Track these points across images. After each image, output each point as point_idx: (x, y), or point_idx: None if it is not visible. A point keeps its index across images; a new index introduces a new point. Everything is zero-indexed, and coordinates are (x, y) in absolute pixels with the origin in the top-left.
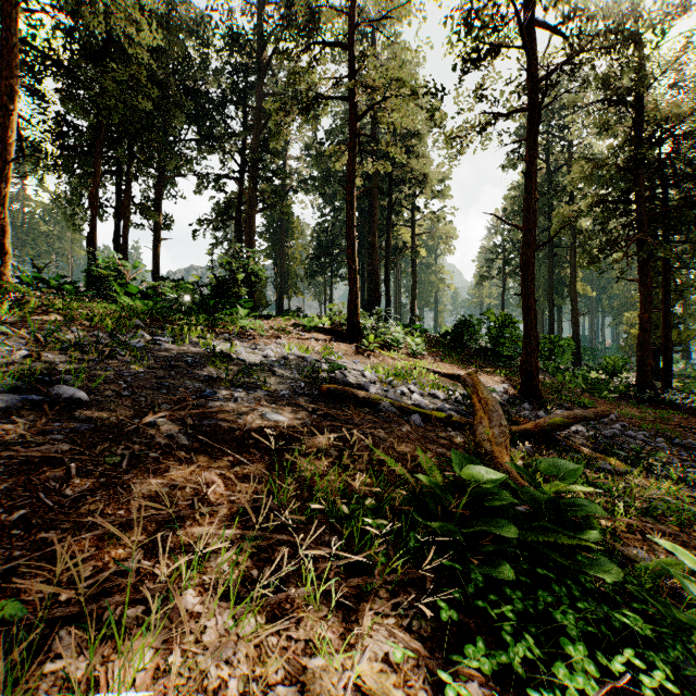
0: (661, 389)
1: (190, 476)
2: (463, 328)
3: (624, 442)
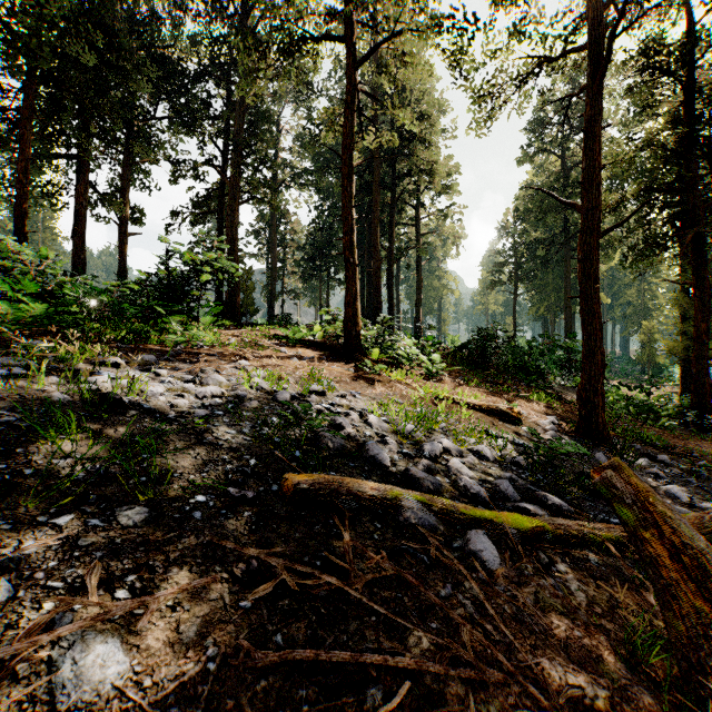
0: None
1: None
2: (486, 340)
3: None
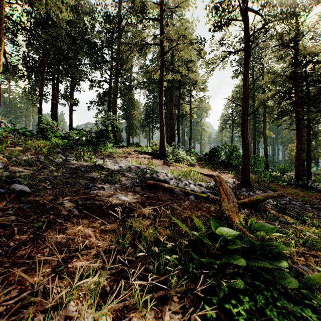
0: (306, 180)
1: (78, 233)
2: (214, 152)
3: (291, 207)
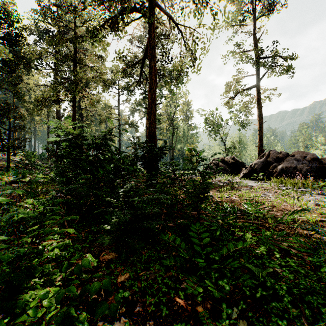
0: None
1: None
2: (42, 154)
3: None
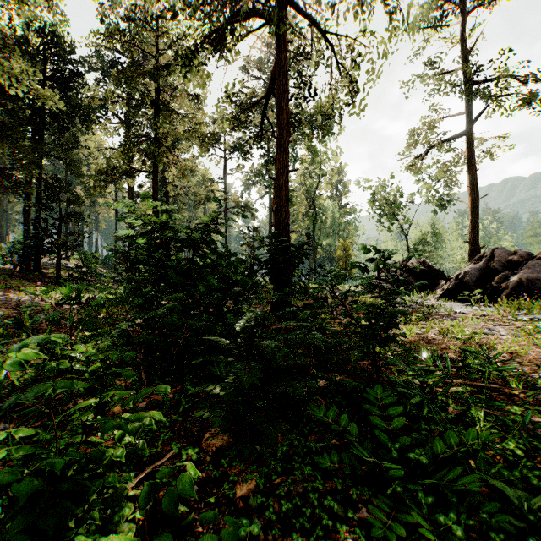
0: None
1: None
2: (108, 257)
3: None
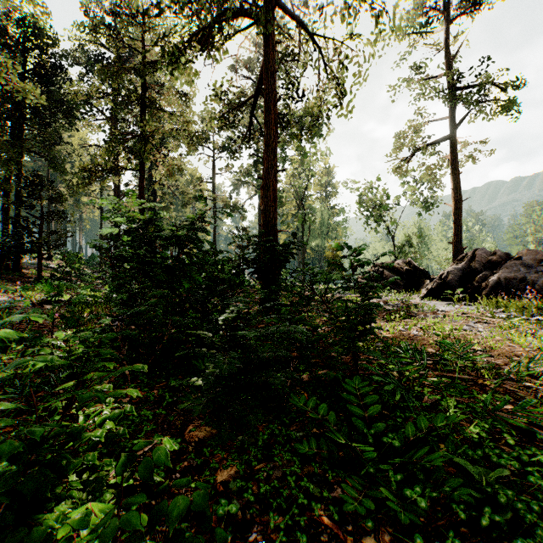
0: None
1: None
2: (92, 258)
3: None
